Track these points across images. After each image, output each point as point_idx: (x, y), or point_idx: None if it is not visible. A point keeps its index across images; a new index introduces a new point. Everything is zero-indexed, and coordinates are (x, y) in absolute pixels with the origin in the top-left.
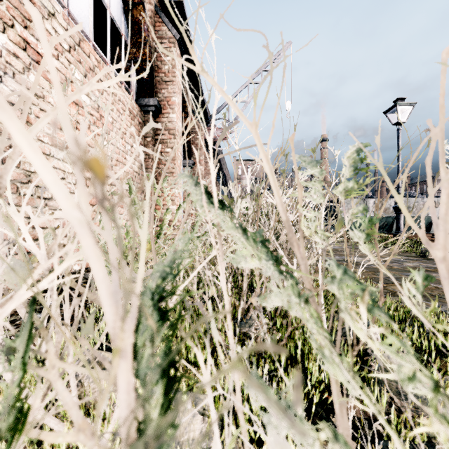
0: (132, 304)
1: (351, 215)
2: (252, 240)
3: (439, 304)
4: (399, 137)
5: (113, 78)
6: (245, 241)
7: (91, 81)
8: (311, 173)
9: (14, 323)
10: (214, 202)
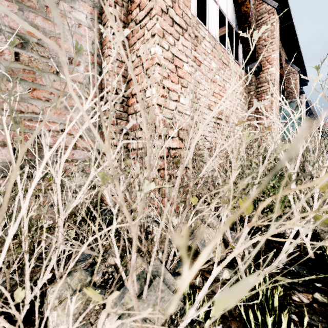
0: None
1: None
2: None
3: None
4: None
5: None
6: None
7: None
8: None
9: None
10: None
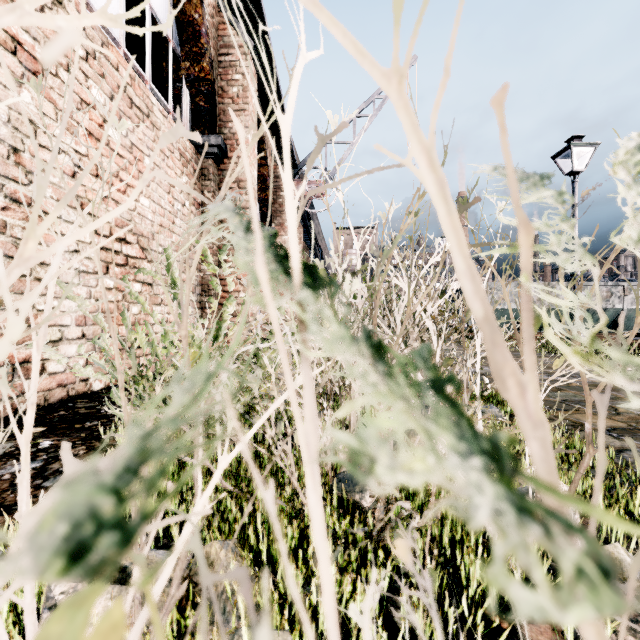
0: None
1: None
2: (405, 381)
3: None
4: (574, 194)
5: (83, 15)
6: (384, 383)
7: (21, 4)
8: (534, 200)
9: None
10: (292, 269)
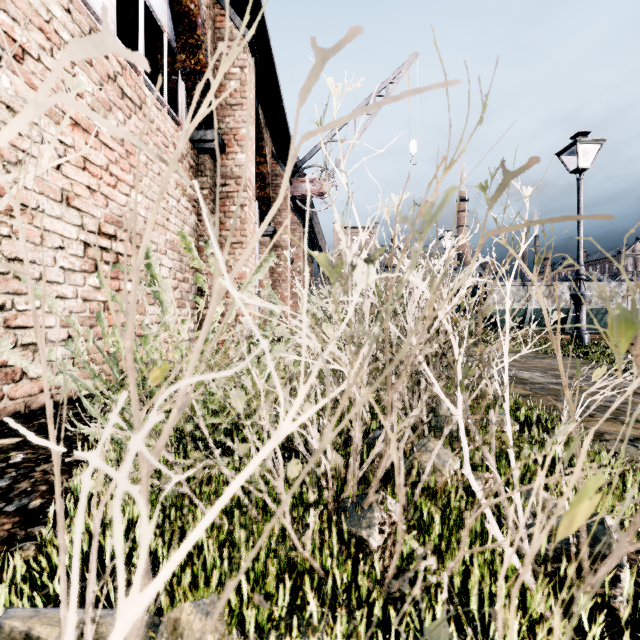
0: None
1: None
2: None
3: None
4: (580, 191)
5: None
6: None
7: None
8: None
9: None
10: None
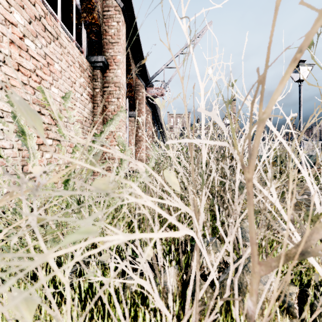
0: None
1: None
2: None
3: None
4: (300, 92)
5: None
6: None
7: None
8: None
9: None
10: None
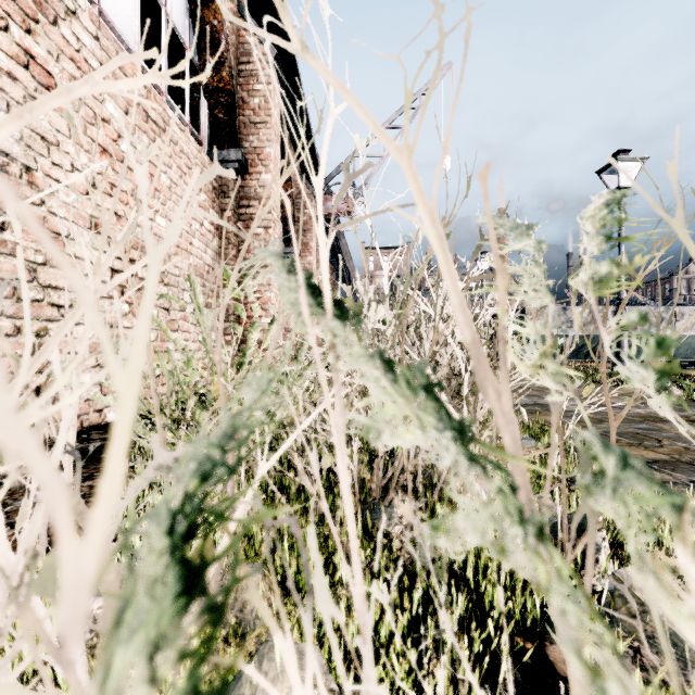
0: (64, 594)
1: (616, 331)
2: (406, 385)
3: (694, 477)
4: (621, 211)
5: (139, 77)
6: (391, 387)
7: (92, 76)
8: (518, 248)
9: (2, 509)
10: (325, 304)
